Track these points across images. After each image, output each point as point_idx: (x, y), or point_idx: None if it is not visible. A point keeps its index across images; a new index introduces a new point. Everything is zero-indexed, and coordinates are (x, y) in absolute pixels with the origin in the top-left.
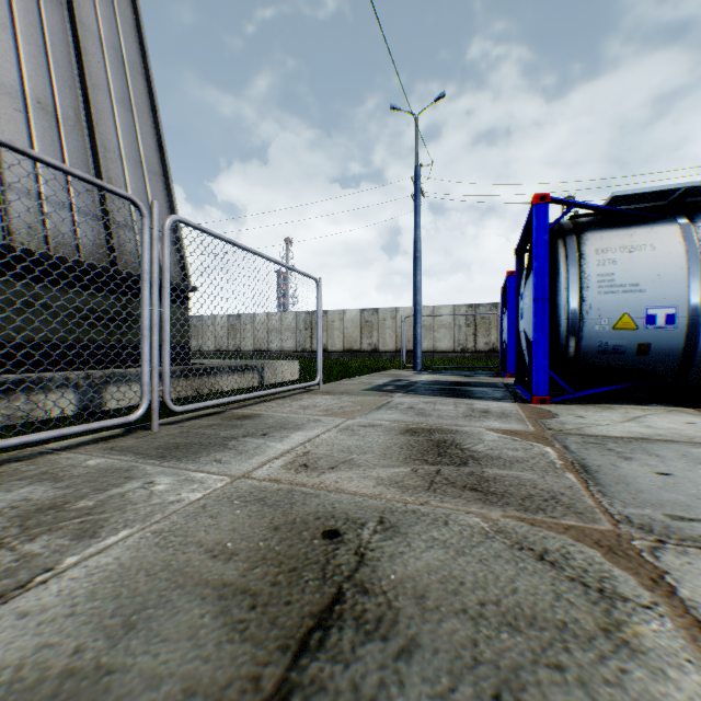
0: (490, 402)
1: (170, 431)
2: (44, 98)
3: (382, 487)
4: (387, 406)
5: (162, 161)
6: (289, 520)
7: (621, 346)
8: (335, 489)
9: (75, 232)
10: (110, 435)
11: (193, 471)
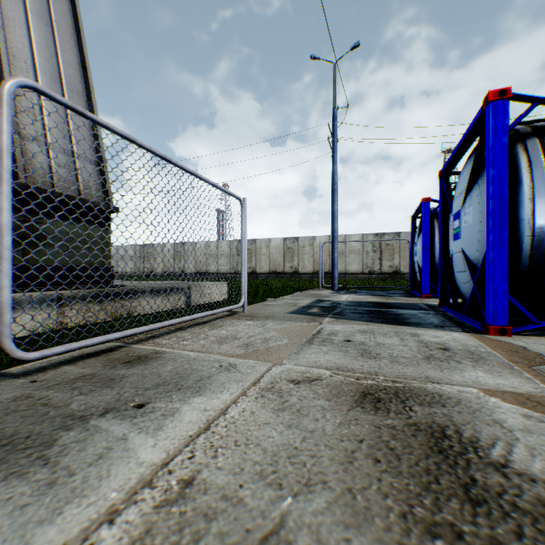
0: (435, 331)
1: (4, 393)
2: None
3: None
4: (319, 339)
5: (86, 82)
6: None
7: None
8: None
9: None
10: None
11: None
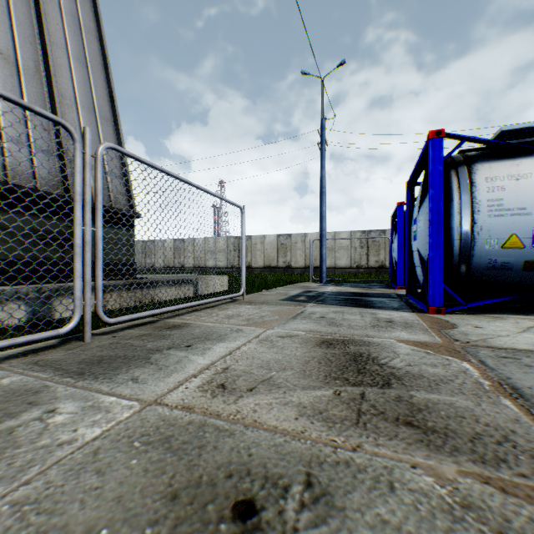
0: (390, 312)
1: (101, 341)
2: (6, 49)
3: (305, 420)
4: (301, 316)
5: (113, 109)
6: (193, 479)
7: (509, 263)
8: (253, 421)
9: (32, 165)
10: (43, 346)
11: (104, 394)
